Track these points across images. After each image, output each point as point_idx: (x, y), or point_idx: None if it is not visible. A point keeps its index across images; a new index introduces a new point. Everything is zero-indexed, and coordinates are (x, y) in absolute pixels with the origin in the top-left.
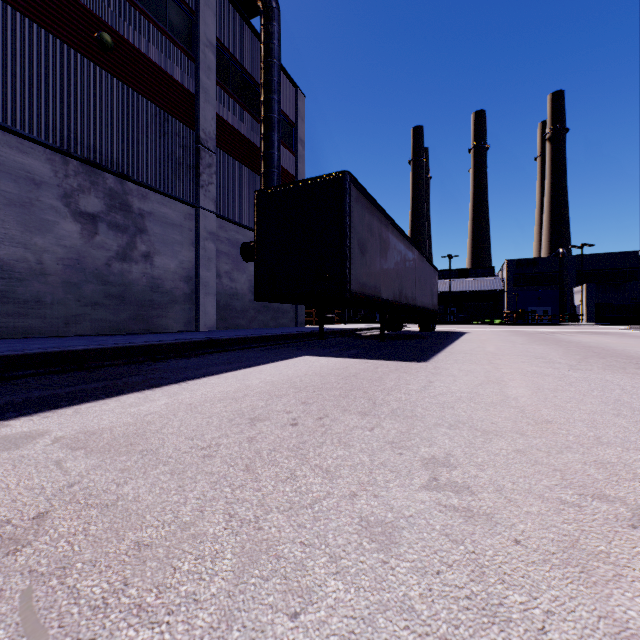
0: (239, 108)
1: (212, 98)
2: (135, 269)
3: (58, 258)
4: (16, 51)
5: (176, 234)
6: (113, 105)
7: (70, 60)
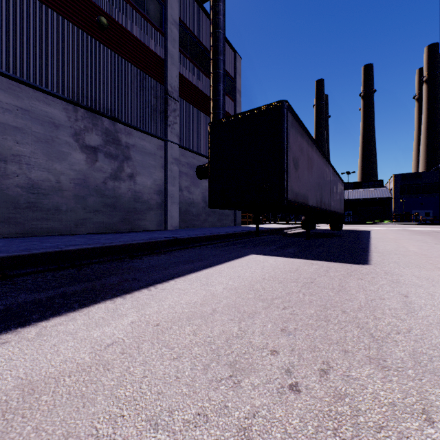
0: (195, 68)
1: (176, 61)
2: (123, 186)
3: (70, 178)
4: (42, 32)
5: (151, 160)
6: (108, 69)
7: (79, 37)
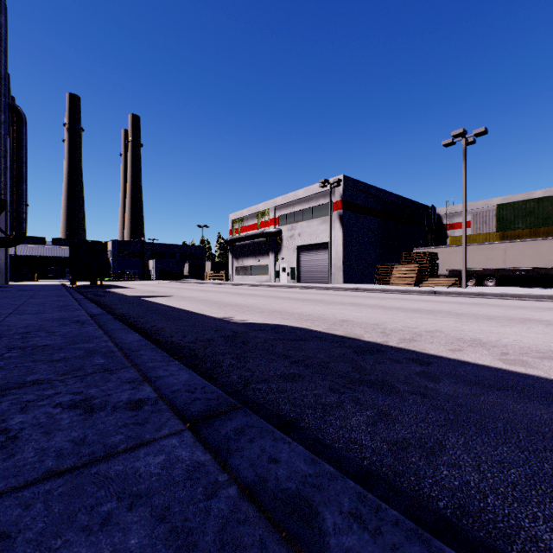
0: None
1: None
2: None
3: None
4: None
5: None
6: None
7: None
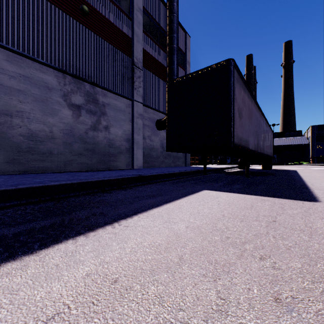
0: (155, 45)
1: (140, 39)
2: (100, 135)
3: (60, 129)
4: (39, 17)
5: (121, 115)
6: (89, 45)
7: (66, 21)
